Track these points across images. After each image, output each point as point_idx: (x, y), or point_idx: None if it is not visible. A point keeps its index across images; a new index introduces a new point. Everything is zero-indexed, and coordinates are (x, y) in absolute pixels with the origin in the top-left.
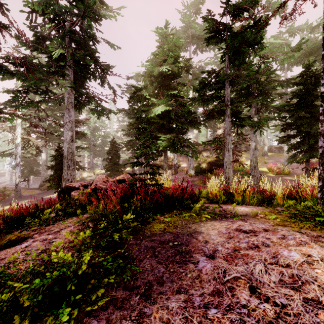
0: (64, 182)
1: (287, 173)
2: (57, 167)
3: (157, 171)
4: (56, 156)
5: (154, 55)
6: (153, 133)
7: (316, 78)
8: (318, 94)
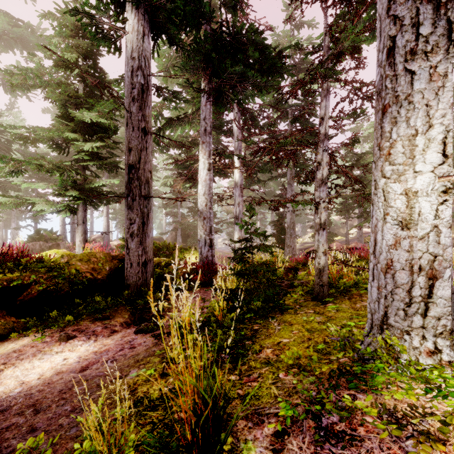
0: (288, 248)
1: None
2: (278, 235)
3: None
4: (277, 225)
5: None
6: None
7: None
8: None
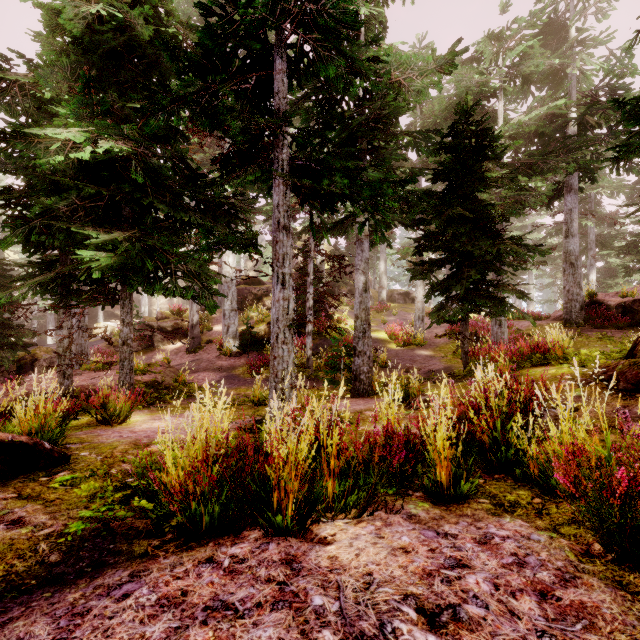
0: None
1: (421, 342)
2: None
3: (150, 344)
4: None
5: None
6: (55, 223)
7: (480, 141)
8: (484, 174)
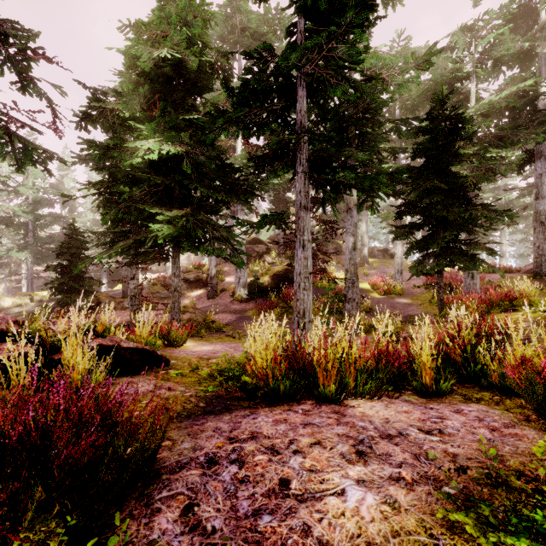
0: None
1: (400, 292)
2: None
3: None
4: None
5: (145, 28)
6: (136, 205)
7: (454, 123)
8: (457, 151)
